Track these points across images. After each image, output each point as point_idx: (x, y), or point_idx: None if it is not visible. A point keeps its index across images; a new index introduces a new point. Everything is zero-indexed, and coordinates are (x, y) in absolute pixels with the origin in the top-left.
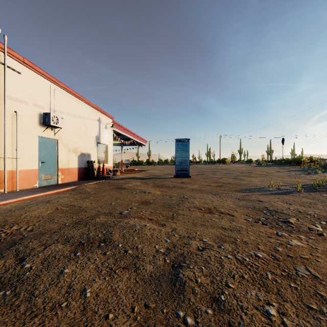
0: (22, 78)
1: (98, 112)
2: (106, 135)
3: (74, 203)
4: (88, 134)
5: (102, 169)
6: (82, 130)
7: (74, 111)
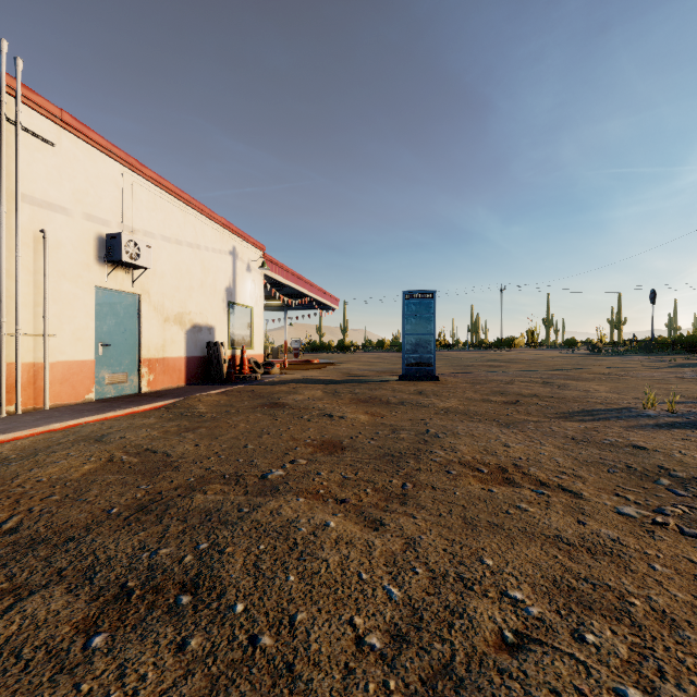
0: (59, 157)
1: (231, 235)
2: (248, 285)
3: (156, 444)
4: (208, 282)
5: (241, 360)
6: (194, 273)
7: (177, 231)
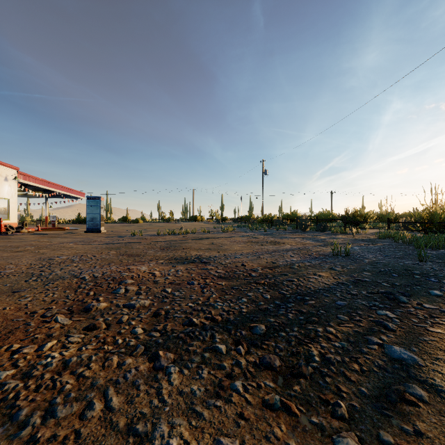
0: None
1: None
2: (6, 188)
3: None
4: None
5: None
6: None
7: None
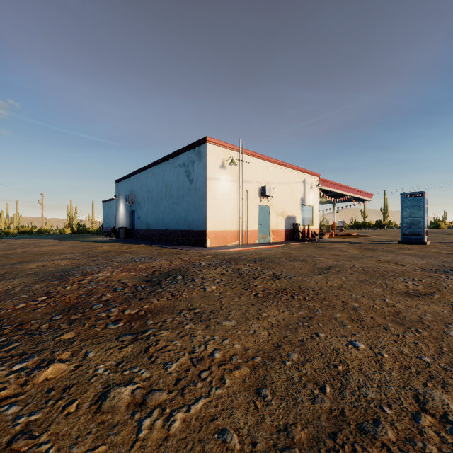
0: (250, 166)
1: (303, 174)
2: (311, 195)
3: (285, 251)
4: (293, 197)
5: (307, 231)
6: (288, 194)
7: (281, 179)
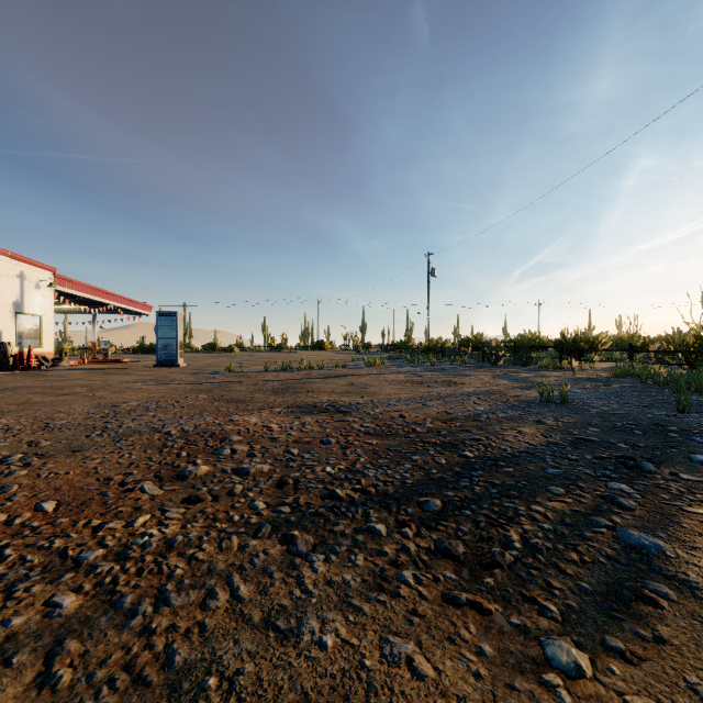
0: None
1: (19, 263)
2: (37, 299)
3: None
4: None
5: (28, 356)
6: None
7: None
